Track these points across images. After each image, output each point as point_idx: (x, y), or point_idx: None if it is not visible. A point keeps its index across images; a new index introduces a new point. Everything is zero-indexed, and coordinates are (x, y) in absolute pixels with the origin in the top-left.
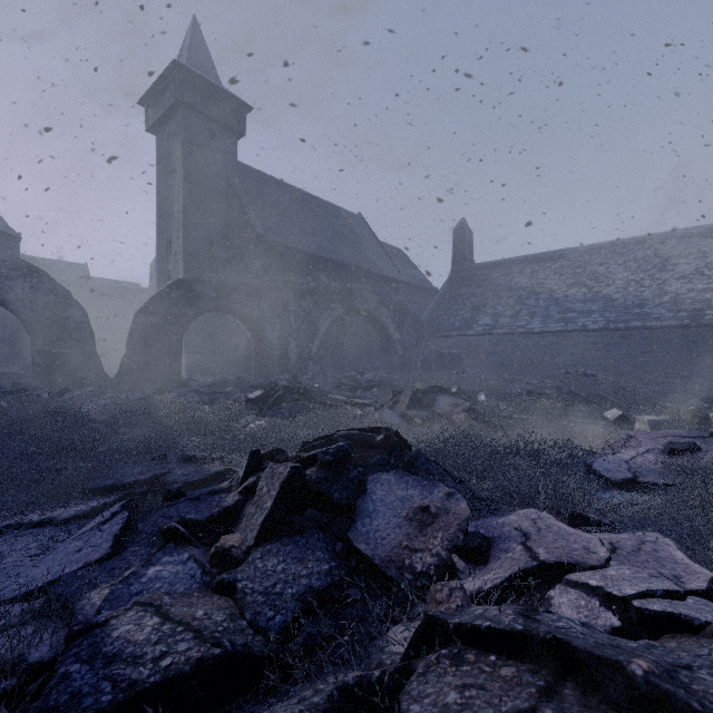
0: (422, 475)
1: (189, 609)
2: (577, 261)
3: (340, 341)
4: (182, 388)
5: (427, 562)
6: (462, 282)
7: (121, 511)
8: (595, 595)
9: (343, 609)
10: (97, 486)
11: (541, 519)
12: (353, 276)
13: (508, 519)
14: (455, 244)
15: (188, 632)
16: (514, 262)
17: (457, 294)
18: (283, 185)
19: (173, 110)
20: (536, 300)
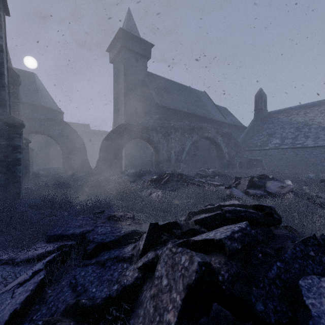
0: None
1: None
2: None
3: (195, 153)
4: (121, 174)
5: None
6: (261, 122)
7: (42, 270)
8: None
9: None
10: (51, 234)
11: None
12: (202, 121)
13: None
14: (256, 102)
15: None
16: (292, 109)
17: (258, 128)
18: (168, 80)
19: (120, 51)
20: (309, 128)
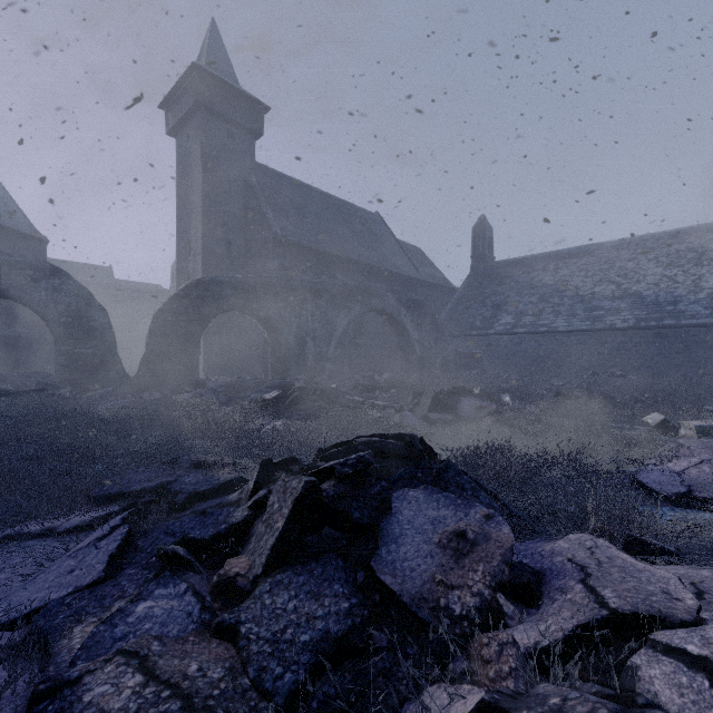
0: (453, 489)
1: (181, 662)
2: (604, 257)
3: (357, 341)
4: (199, 388)
5: (467, 602)
6: (482, 280)
7: (122, 525)
8: (700, 669)
9: (366, 659)
10: (102, 493)
11: (600, 548)
12: (371, 275)
13: (557, 546)
14: (474, 241)
15: (175, 699)
16: (536, 259)
17: (477, 293)
18: (300, 185)
19: (192, 113)
20: (560, 298)
